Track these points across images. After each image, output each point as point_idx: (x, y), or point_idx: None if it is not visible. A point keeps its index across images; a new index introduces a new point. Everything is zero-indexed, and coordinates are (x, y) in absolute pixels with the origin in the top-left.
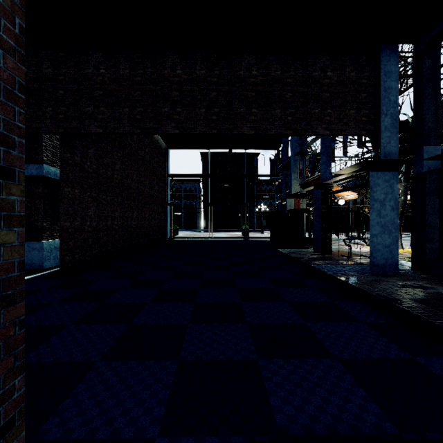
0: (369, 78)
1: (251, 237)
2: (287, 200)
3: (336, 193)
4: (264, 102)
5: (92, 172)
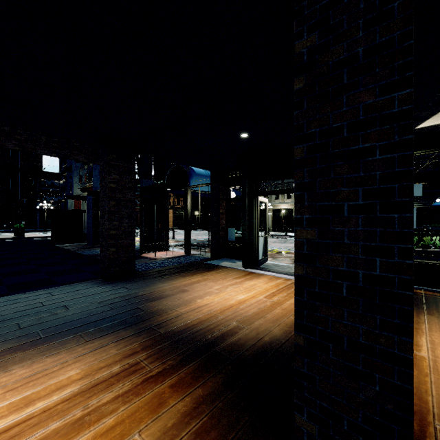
0: None
1: (28, 237)
2: (68, 201)
3: None
4: None
5: None
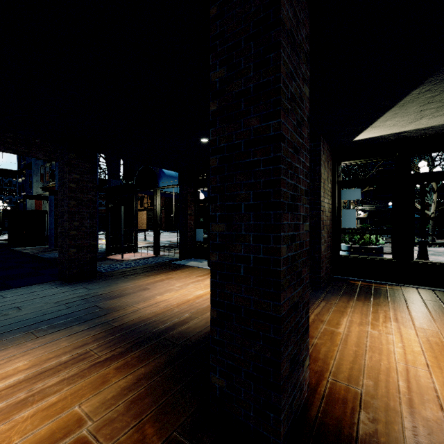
0: None
1: None
2: (27, 201)
3: None
4: None
5: None
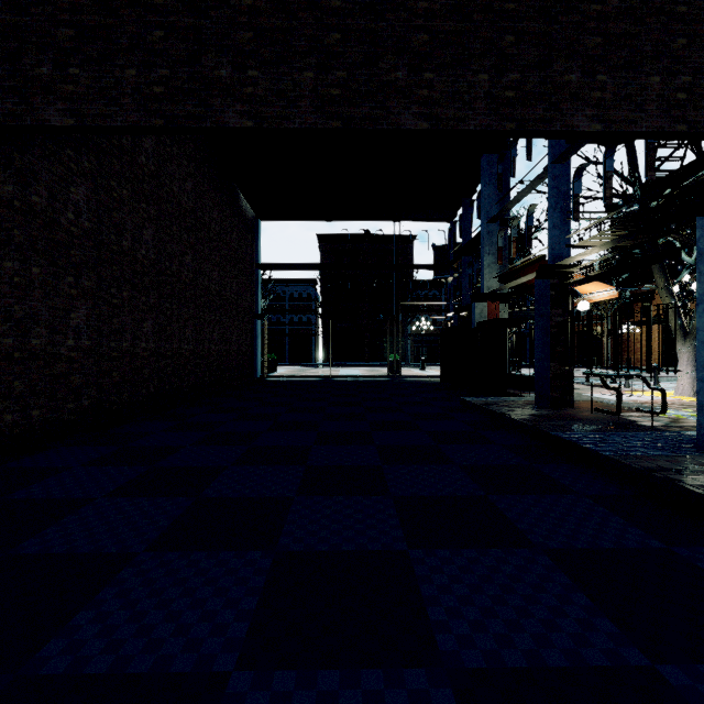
0: (693, 2)
1: (405, 376)
2: (474, 305)
3: (586, 282)
4: (450, 55)
5: (81, 234)
